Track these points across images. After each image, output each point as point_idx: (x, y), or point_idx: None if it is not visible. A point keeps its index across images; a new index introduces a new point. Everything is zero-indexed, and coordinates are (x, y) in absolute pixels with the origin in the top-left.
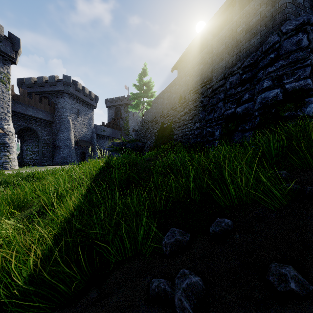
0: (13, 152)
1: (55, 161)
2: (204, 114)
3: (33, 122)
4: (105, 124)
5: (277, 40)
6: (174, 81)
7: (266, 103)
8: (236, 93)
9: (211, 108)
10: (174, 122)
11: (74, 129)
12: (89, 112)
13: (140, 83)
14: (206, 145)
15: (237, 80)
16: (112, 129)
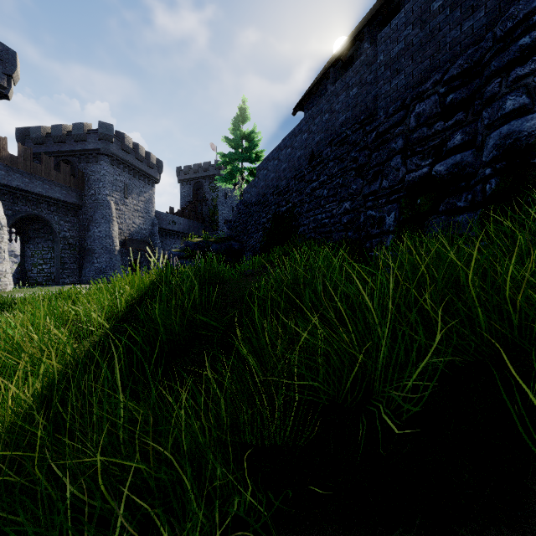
0: (4, 260)
1: (84, 276)
2: (361, 184)
3: (45, 207)
4: (177, 212)
5: (535, 6)
6: (300, 125)
7: (516, 146)
8: (432, 135)
9: (374, 170)
10: (300, 202)
11: (119, 220)
12: (146, 190)
13: (237, 136)
14: (365, 245)
15: (435, 107)
16: (188, 220)
